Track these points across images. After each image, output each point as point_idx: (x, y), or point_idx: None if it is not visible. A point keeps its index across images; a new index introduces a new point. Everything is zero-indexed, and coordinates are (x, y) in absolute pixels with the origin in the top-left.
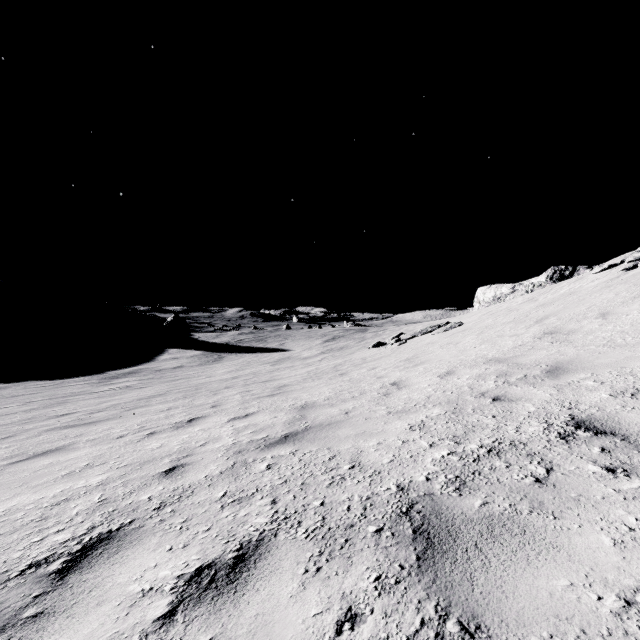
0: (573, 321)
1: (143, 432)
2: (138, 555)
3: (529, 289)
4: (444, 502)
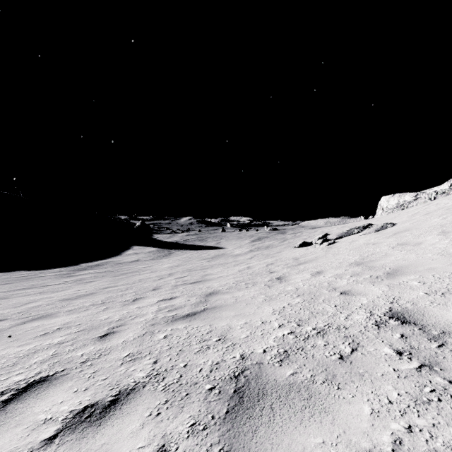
0: None
1: None
2: None
3: (432, 196)
4: None
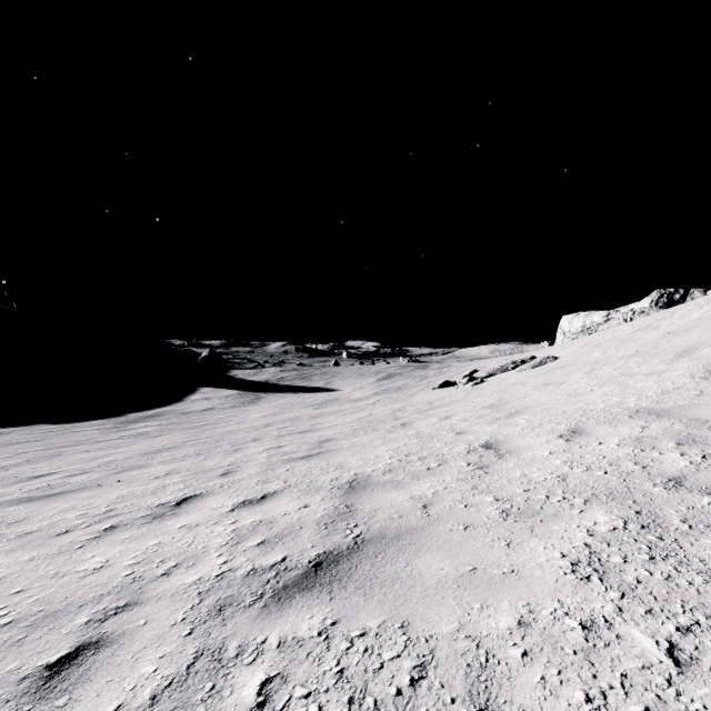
0: None
1: (102, 523)
2: None
3: (628, 317)
4: None
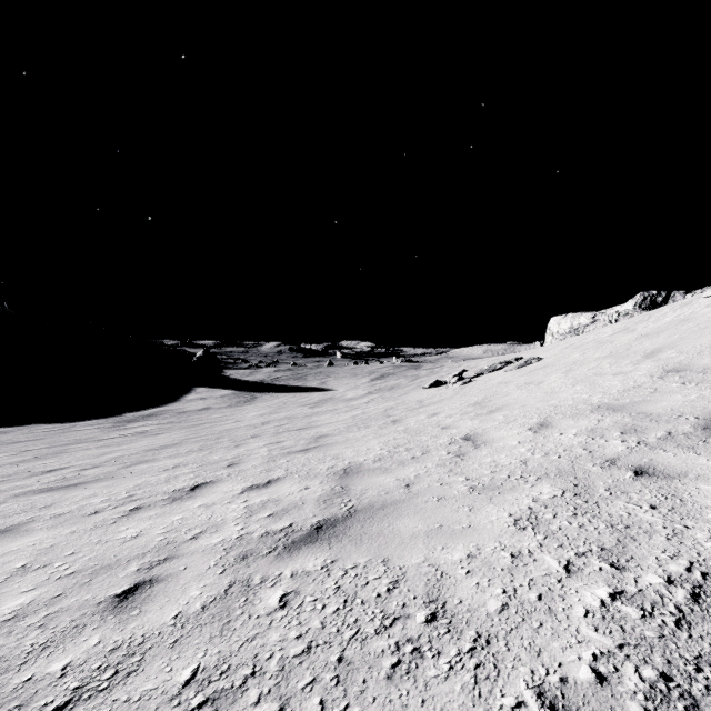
0: (705, 355)
1: (127, 505)
2: None
3: (613, 319)
4: None
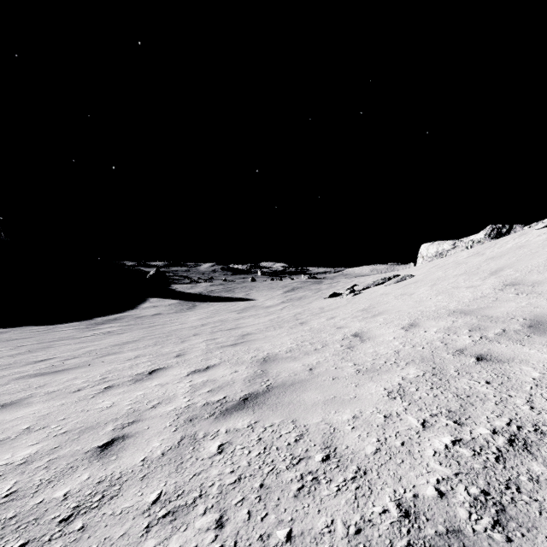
0: (534, 273)
1: (101, 385)
2: None
3: (469, 245)
4: None
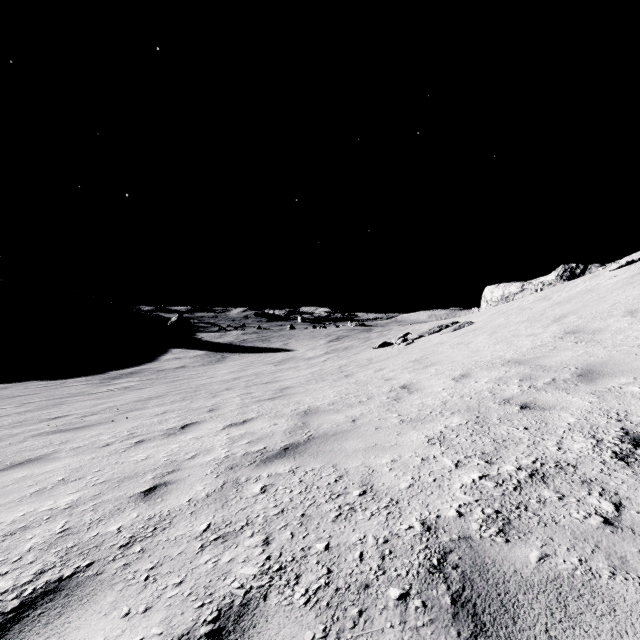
0: (597, 319)
1: (131, 440)
2: (84, 622)
3: (538, 288)
4: (487, 552)
